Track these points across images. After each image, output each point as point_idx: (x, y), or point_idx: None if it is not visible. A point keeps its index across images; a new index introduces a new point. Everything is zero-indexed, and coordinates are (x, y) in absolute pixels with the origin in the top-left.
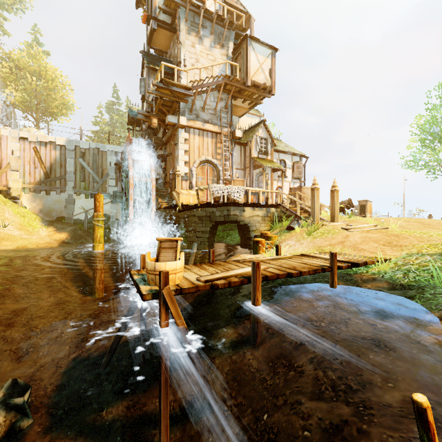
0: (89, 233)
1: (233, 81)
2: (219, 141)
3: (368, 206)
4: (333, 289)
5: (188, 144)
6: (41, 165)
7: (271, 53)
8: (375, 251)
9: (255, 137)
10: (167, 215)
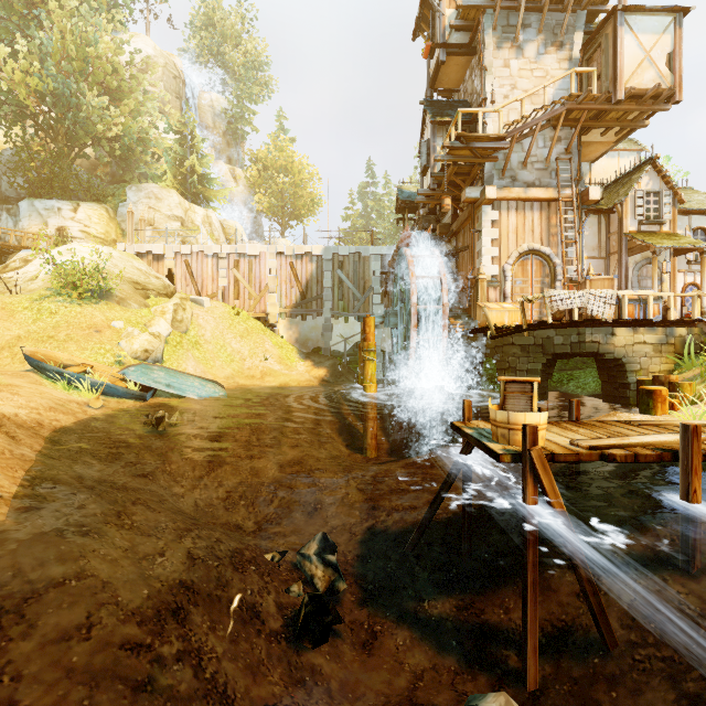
0: (349, 369)
1: (584, 101)
2: (554, 213)
3: None
4: None
5: (498, 228)
6: (297, 283)
7: (671, 22)
8: None
9: (631, 193)
10: (465, 343)
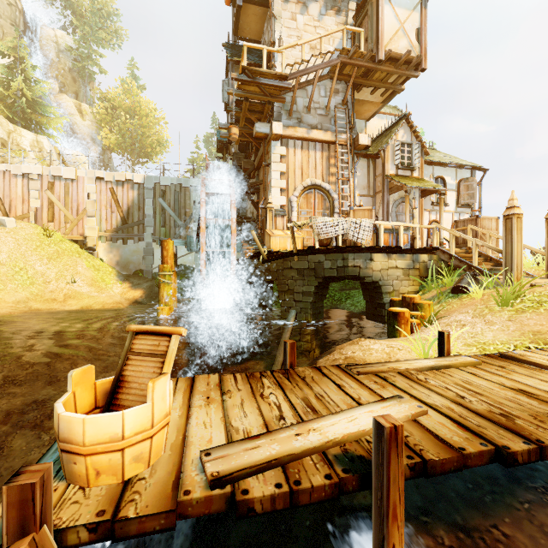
0: None
1: (354, 57)
2: (333, 155)
3: None
4: None
5: (286, 163)
6: (118, 209)
7: (419, 2)
8: None
9: (391, 142)
10: (253, 267)
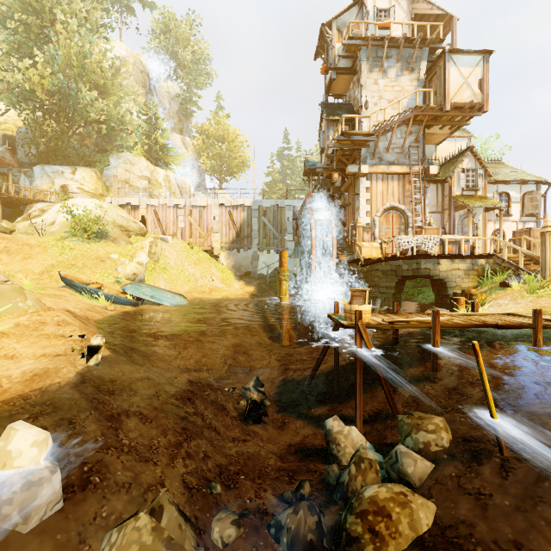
0: (271, 287)
1: (425, 110)
2: (407, 182)
3: None
4: (535, 347)
5: (370, 192)
6: (234, 226)
7: (481, 59)
8: None
9: (457, 170)
10: (347, 269)
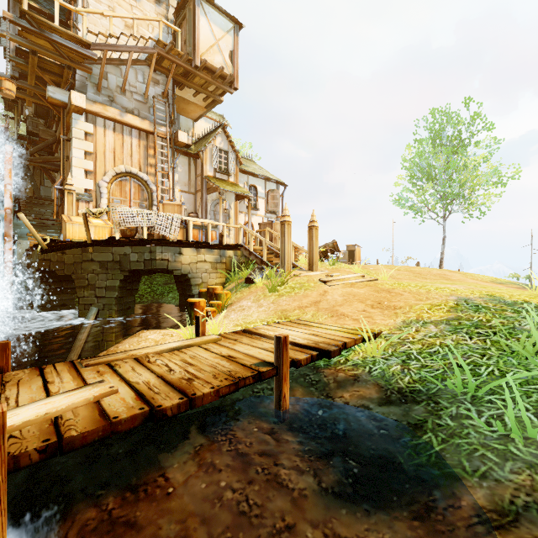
0: None
1: (172, 53)
2: (152, 145)
3: (357, 251)
4: (280, 412)
5: (94, 143)
6: None
7: (232, 28)
8: (360, 317)
9: (210, 146)
10: (41, 258)
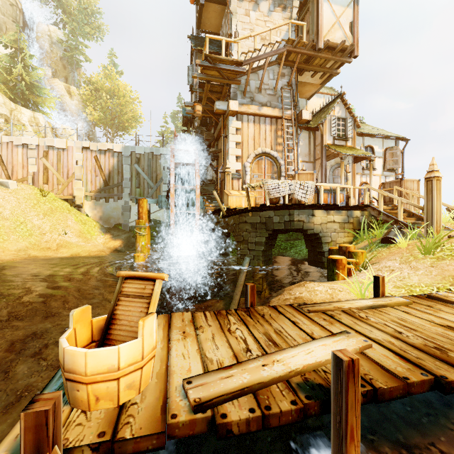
0: None
1: (298, 46)
2: (280, 128)
3: None
4: None
5: (241, 135)
6: (101, 173)
7: (352, 0)
8: None
9: (329, 117)
10: (214, 221)
